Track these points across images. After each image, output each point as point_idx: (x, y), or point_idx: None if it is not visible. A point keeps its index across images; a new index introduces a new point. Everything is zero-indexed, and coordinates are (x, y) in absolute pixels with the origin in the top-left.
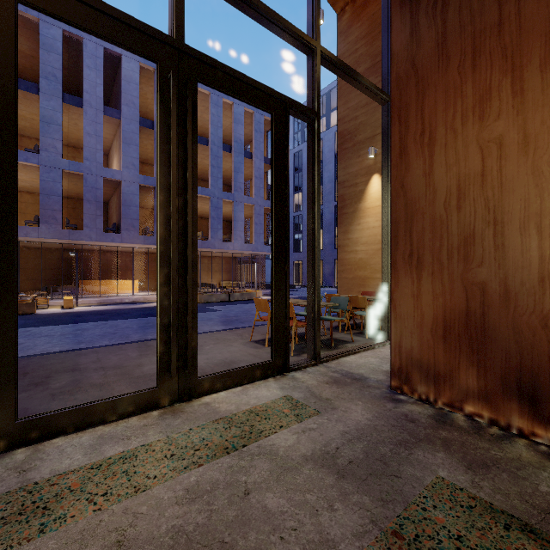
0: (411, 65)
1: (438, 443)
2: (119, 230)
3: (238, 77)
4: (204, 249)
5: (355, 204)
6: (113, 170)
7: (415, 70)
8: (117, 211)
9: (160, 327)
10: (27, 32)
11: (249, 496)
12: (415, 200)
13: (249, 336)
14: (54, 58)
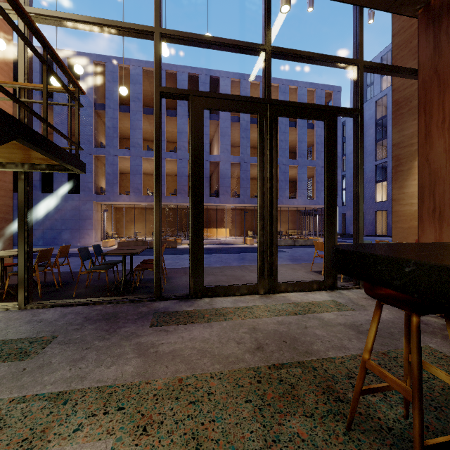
0: (434, 72)
1: (439, 335)
2: (218, 195)
3: (301, 106)
4: None
5: (410, 162)
6: (214, 155)
7: (437, 75)
8: (216, 182)
9: (259, 252)
10: (170, 81)
11: (307, 328)
12: (437, 170)
13: (310, 268)
14: None
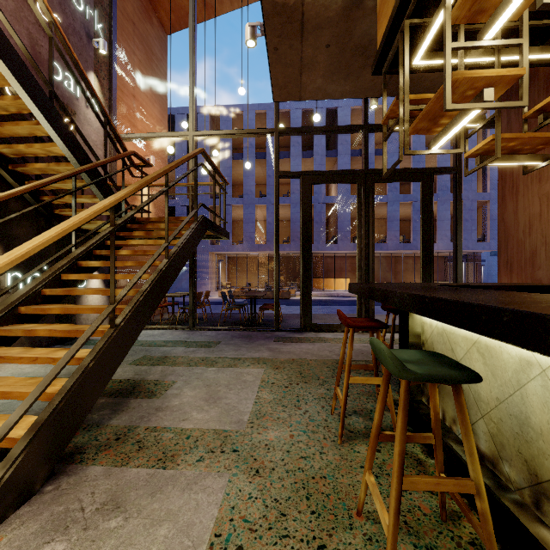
0: None
1: None
2: (336, 241)
3: (397, 172)
4: (406, 251)
5: None
6: (332, 197)
7: None
8: (334, 226)
9: (357, 298)
10: (283, 119)
11: None
12: (509, 228)
13: None
14: None
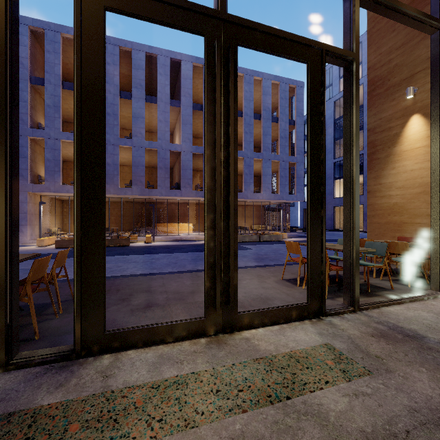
0: None
1: None
2: (180, 188)
3: (275, 34)
4: (239, 199)
5: (388, 149)
6: (175, 144)
7: None
8: (178, 174)
9: (207, 266)
10: (125, 60)
11: None
12: None
13: (280, 274)
14: (140, 73)
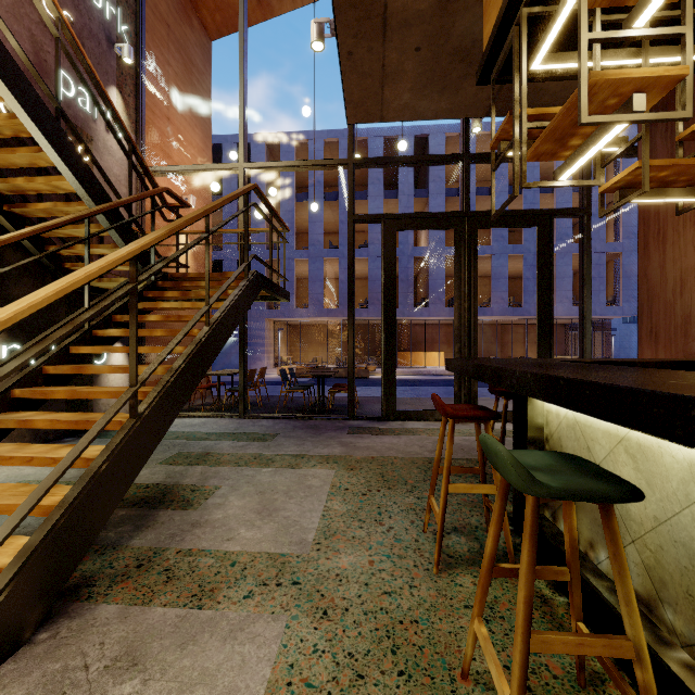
0: None
1: None
2: (427, 304)
3: (506, 215)
4: (515, 317)
5: None
6: (421, 248)
7: None
8: (424, 286)
9: (455, 377)
10: (359, 150)
11: None
12: (653, 287)
13: None
14: None
